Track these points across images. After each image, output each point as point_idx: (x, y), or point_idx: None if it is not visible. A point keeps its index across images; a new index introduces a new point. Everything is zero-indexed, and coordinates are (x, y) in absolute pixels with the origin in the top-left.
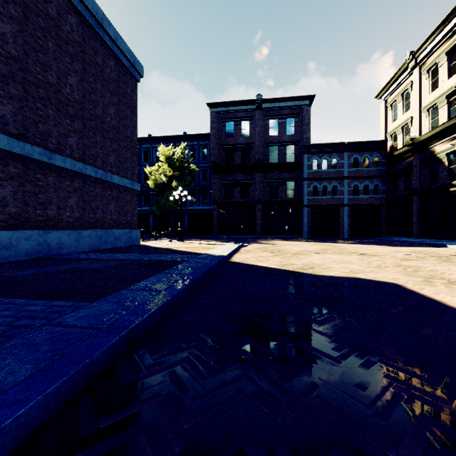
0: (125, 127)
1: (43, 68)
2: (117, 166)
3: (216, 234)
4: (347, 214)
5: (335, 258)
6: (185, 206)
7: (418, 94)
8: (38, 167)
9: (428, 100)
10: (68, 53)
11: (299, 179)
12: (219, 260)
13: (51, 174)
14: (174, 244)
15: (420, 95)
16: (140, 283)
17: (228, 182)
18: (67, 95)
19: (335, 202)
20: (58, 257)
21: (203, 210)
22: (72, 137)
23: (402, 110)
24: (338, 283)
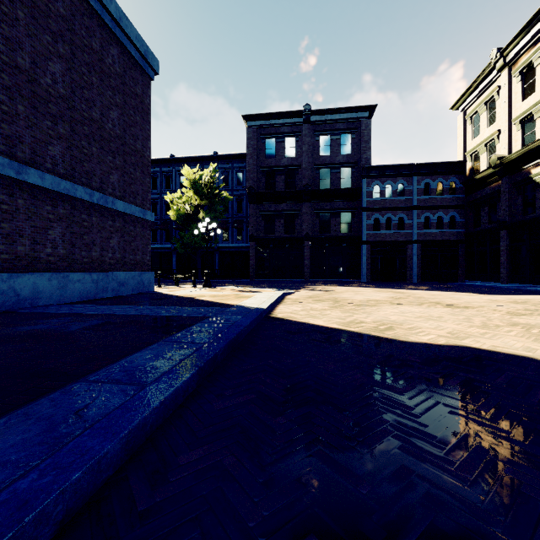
0: (133, 137)
1: (8, 45)
2: (123, 188)
3: (253, 277)
4: (416, 253)
5: (417, 311)
6: (215, 243)
7: (507, 102)
8: (0, 184)
9: (521, 108)
10: (48, 29)
11: (357, 209)
12: (255, 316)
13: (22, 195)
14: (199, 291)
15: (510, 103)
16: (119, 363)
17: (268, 213)
18: (47, 87)
19: (401, 238)
20: (27, 311)
21: (238, 248)
22: (54, 145)
23: (486, 122)
24: (445, 359)
